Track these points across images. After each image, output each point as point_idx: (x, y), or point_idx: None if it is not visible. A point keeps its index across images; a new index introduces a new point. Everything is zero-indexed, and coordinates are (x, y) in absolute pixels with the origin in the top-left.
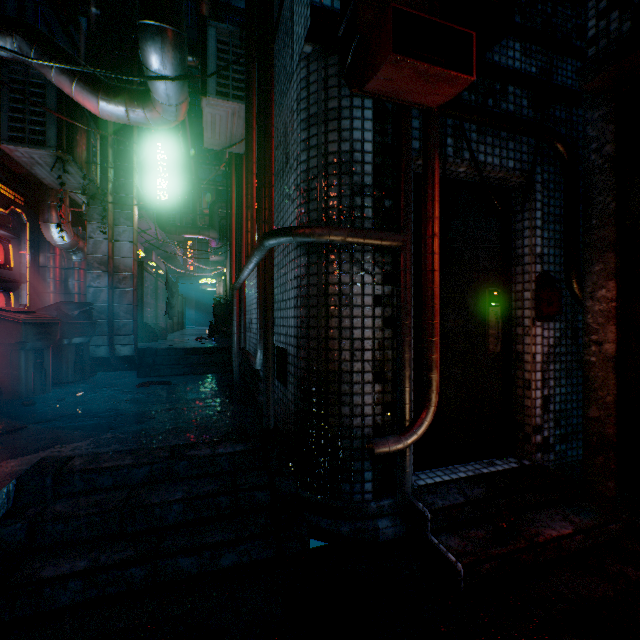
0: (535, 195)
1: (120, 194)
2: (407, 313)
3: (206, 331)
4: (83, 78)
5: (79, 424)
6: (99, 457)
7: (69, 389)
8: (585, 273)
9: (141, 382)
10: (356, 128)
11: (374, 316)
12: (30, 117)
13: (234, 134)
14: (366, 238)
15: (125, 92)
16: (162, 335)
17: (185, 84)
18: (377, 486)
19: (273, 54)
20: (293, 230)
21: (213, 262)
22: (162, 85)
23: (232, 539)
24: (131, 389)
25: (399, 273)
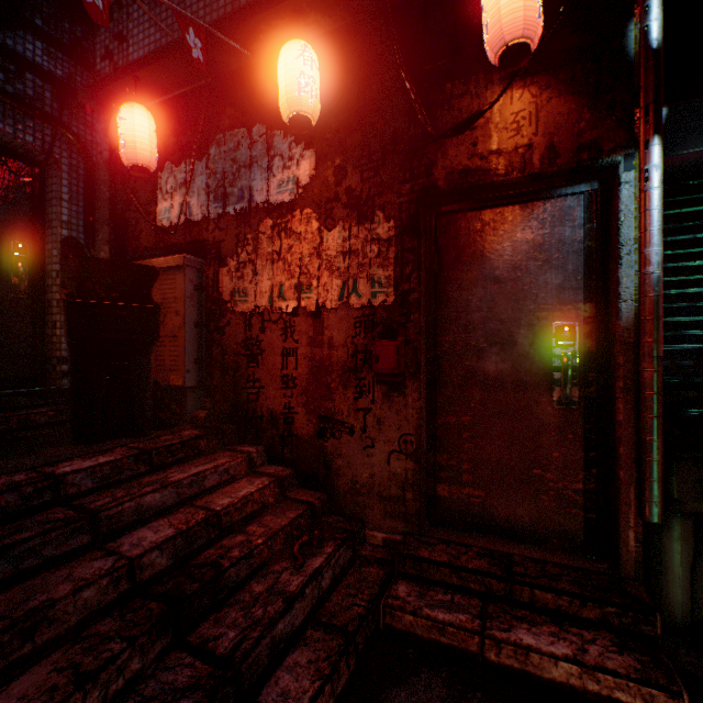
0: (62, 174)
1: None
2: None
3: None
4: None
5: None
6: None
7: None
8: (96, 240)
9: None
10: None
11: None
12: None
13: None
14: None
15: None
16: None
17: None
18: None
19: None
20: None
21: None
22: None
23: None
24: None
25: None
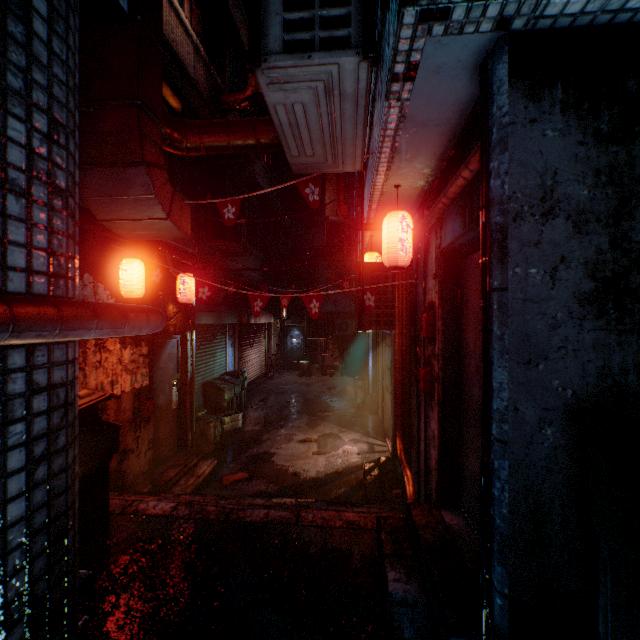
0: None
1: None
2: None
3: None
4: None
5: None
6: None
7: None
8: None
9: None
10: None
11: None
12: None
13: None
14: None
15: None
16: None
17: None
18: None
19: None
20: None
21: None
22: None
23: None
24: None
25: None
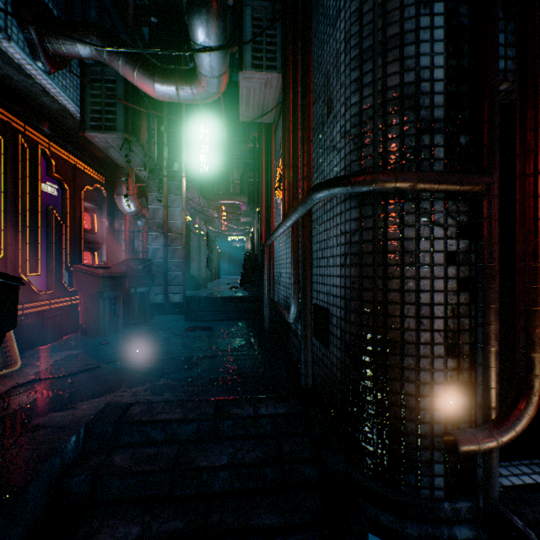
0: None
1: (172, 169)
2: (493, 274)
3: (237, 280)
4: (142, 65)
5: (139, 367)
6: (153, 407)
7: (134, 330)
8: None
9: (188, 326)
10: (423, 53)
11: (446, 277)
12: (105, 108)
13: (265, 104)
14: (441, 182)
15: (175, 72)
16: (204, 284)
17: (226, 54)
18: (450, 482)
19: (311, 7)
20: (350, 178)
21: (242, 223)
22: (206, 57)
23: (282, 525)
24: (180, 333)
25: (481, 224)
